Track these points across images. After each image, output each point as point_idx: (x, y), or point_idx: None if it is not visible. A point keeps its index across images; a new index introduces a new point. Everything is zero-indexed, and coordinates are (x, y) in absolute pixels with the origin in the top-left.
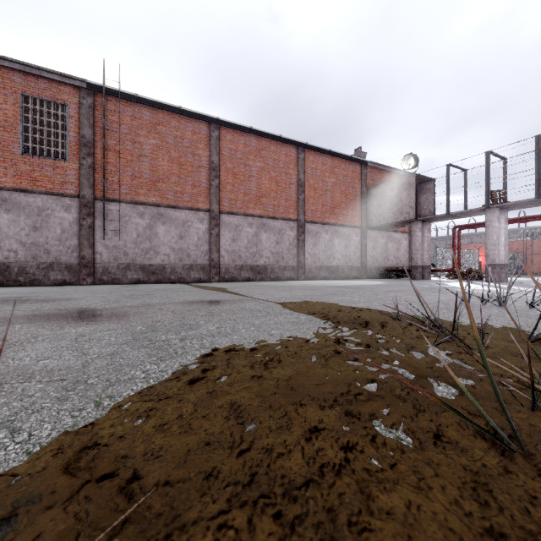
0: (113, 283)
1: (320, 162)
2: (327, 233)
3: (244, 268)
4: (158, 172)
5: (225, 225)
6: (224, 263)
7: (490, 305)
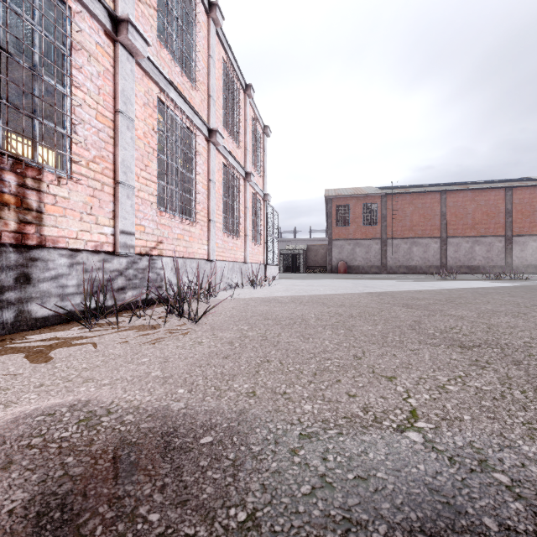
0: (394, 274)
1: (528, 193)
2: (535, 242)
3: (462, 267)
4: (413, 222)
5: (450, 244)
6: (449, 264)
7: None
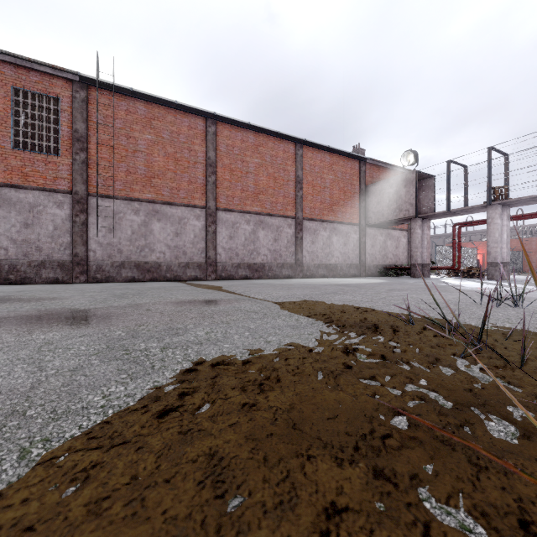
0: (107, 281)
1: (319, 159)
2: (325, 231)
3: (241, 266)
4: (153, 167)
5: (222, 222)
6: (221, 261)
7: (504, 305)
